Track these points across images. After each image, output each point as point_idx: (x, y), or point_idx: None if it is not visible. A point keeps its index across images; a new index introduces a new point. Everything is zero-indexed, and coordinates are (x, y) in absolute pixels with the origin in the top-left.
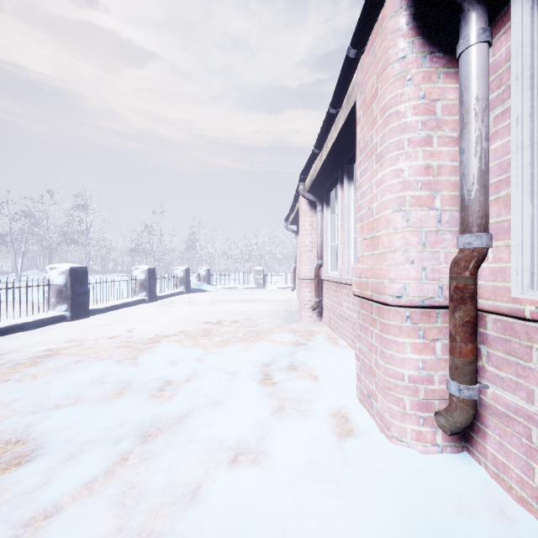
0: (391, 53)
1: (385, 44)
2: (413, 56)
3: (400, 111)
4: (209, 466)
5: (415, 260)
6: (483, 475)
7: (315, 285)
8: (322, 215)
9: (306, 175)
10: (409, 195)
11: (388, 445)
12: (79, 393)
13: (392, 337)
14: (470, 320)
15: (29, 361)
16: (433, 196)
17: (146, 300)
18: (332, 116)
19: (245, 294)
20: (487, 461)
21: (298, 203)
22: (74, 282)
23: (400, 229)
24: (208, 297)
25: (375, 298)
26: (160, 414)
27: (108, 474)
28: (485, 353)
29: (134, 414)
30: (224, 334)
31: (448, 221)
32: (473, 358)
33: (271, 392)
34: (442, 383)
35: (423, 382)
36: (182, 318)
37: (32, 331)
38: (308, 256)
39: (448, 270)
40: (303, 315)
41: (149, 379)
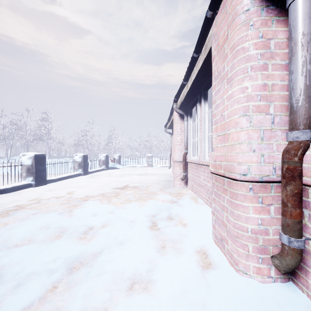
0: (238, 8)
1: (234, 2)
2: (254, 9)
3: (245, 47)
4: (113, 293)
5: (256, 149)
6: (306, 301)
7: (183, 165)
8: (187, 123)
9: (178, 98)
10: (252, 104)
11: (237, 276)
12: (32, 236)
13: (239, 202)
14: (298, 192)
15: (4, 213)
16: (268, 105)
17: (82, 174)
18: (195, 59)
19: (141, 170)
20: (309, 291)
21: (172, 115)
22: (37, 163)
23: (245, 128)
24: (119, 172)
25: (227, 175)
26: (83, 251)
27: (42, 300)
28: (307, 215)
29: (66, 251)
30: (127, 195)
31: (279, 122)
32: (301, 219)
33: (156, 235)
34: (275, 234)
35: (261, 234)
36: (103, 185)
37: (10, 193)
38: (178, 148)
39: (279, 156)
40: (176, 183)
41: (78, 226)
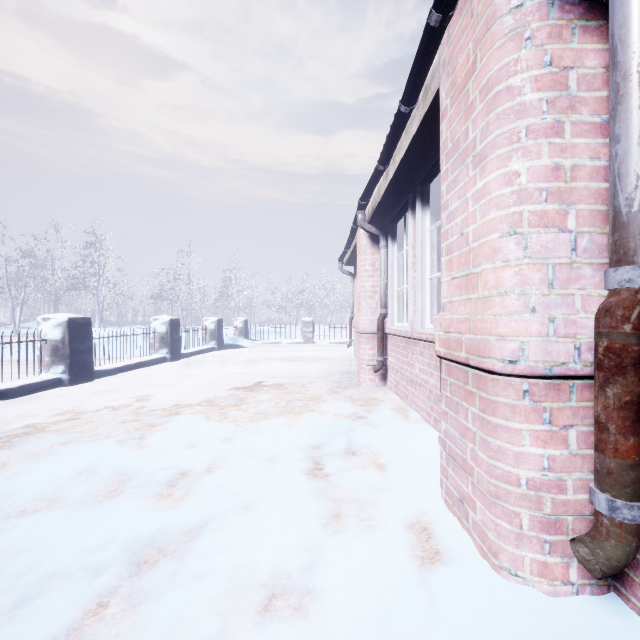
0: (499, 2)
1: None
2: (534, 3)
3: (514, 86)
4: (229, 619)
5: (537, 306)
6: None
7: (378, 340)
8: (386, 252)
9: (366, 201)
10: (528, 210)
11: (496, 580)
12: (57, 492)
13: (500, 421)
14: (632, 400)
15: (1, 443)
16: (564, 211)
17: (168, 358)
18: (403, 117)
19: (290, 351)
20: None
21: (355, 237)
22: (73, 337)
23: (514, 262)
24: (245, 354)
25: (473, 363)
26: (166, 525)
27: (73, 635)
28: None
29: (128, 526)
30: (261, 403)
31: (587, 249)
32: (638, 459)
33: (322, 490)
34: (579, 491)
35: (549, 490)
36: (211, 381)
37: (17, 399)
38: (368, 304)
39: (588, 322)
40: (363, 378)
41: (156, 469)
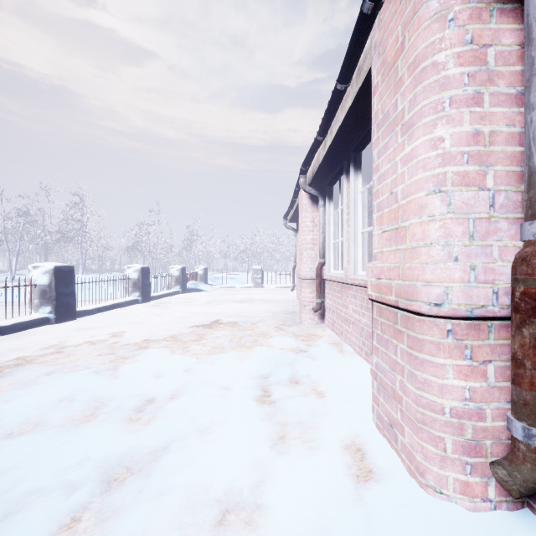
0: None
1: None
2: None
3: (439, 62)
4: (187, 533)
5: (460, 256)
6: None
7: (317, 285)
8: (324, 210)
9: (307, 167)
10: (452, 171)
11: (423, 497)
12: (41, 416)
13: (426, 356)
14: None
15: None
16: (483, 172)
17: (139, 300)
18: (339, 94)
19: (242, 294)
20: None
21: (297, 198)
22: (59, 282)
23: (439, 216)
24: (205, 297)
25: (402, 305)
26: (134, 446)
27: None
28: None
29: (101, 447)
30: (218, 338)
31: (503, 205)
32: None
33: (269, 415)
34: (496, 419)
35: (470, 418)
36: (175, 320)
37: (10, 335)
38: (309, 254)
39: (505, 269)
40: (304, 317)
41: (127, 397)
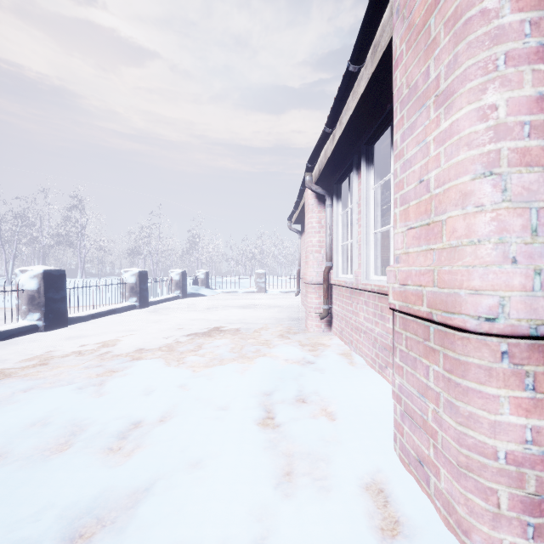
0: None
1: None
2: None
3: (490, 8)
4: None
5: (518, 256)
6: None
7: (324, 290)
8: (331, 210)
9: (314, 163)
10: (508, 147)
11: None
12: (6, 446)
13: (472, 384)
14: None
15: None
16: None
17: (137, 306)
18: (351, 76)
19: (245, 299)
20: None
21: (303, 198)
22: (48, 287)
23: (489, 206)
24: (206, 302)
25: (438, 319)
26: (109, 487)
27: None
28: None
29: (69, 488)
30: (217, 348)
31: None
32: None
33: (273, 443)
34: None
35: (534, 466)
36: (173, 327)
37: None
38: (315, 258)
39: None
40: (310, 325)
41: (110, 419)
